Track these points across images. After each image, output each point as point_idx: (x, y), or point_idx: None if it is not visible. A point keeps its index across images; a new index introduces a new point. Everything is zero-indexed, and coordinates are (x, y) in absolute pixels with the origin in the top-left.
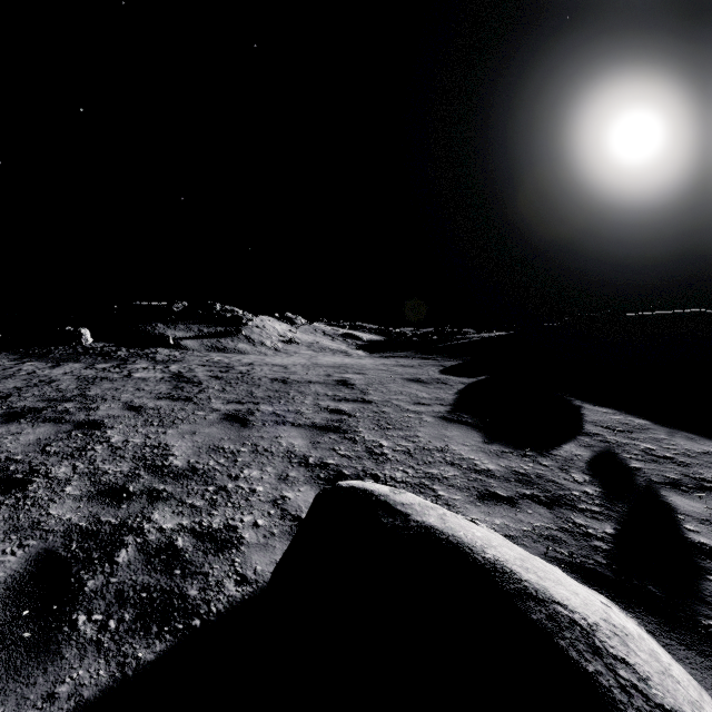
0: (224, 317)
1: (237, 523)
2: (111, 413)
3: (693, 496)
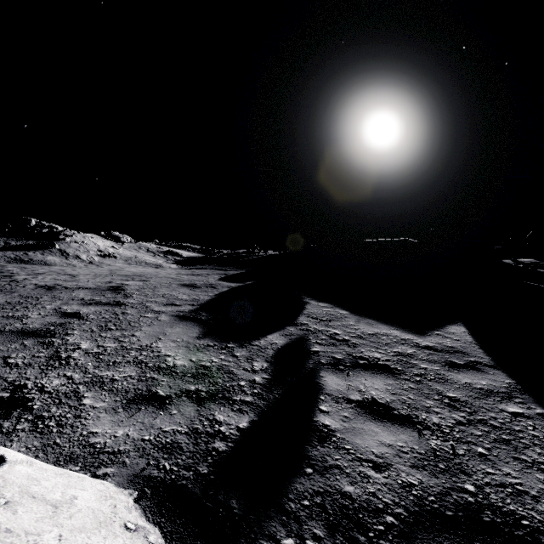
0: (40, 232)
1: None
2: None
3: (344, 374)
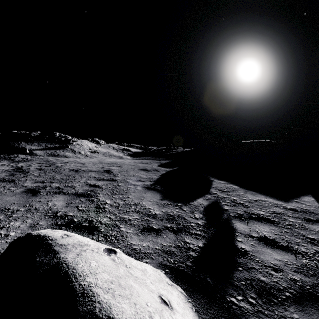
0: (60, 139)
1: None
2: None
3: (245, 222)
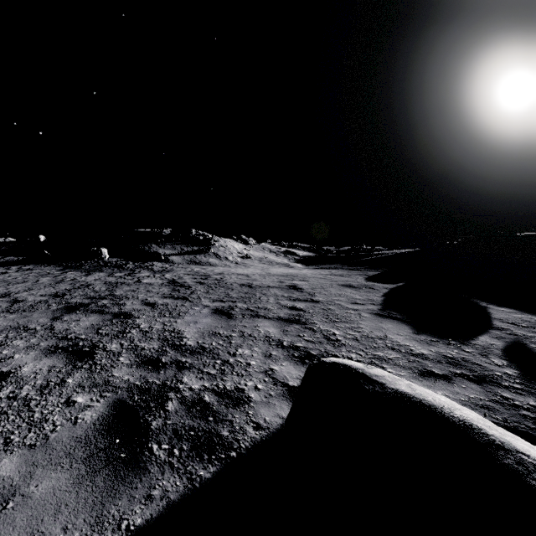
0: (198, 239)
1: (243, 386)
2: (135, 307)
3: None
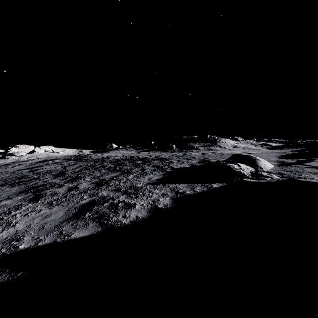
0: (210, 139)
1: None
2: (194, 156)
3: None
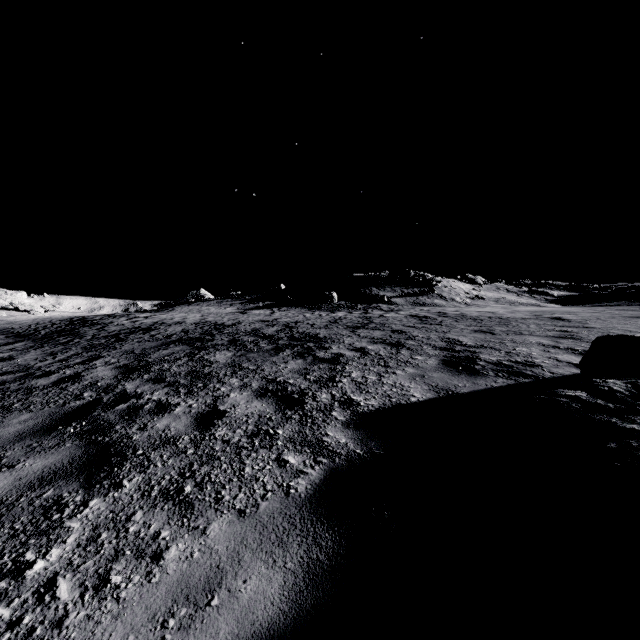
0: (416, 281)
1: (532, 361)
2: (401, 328)
3: None
